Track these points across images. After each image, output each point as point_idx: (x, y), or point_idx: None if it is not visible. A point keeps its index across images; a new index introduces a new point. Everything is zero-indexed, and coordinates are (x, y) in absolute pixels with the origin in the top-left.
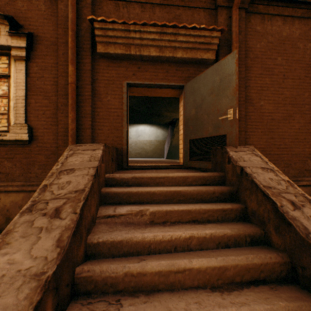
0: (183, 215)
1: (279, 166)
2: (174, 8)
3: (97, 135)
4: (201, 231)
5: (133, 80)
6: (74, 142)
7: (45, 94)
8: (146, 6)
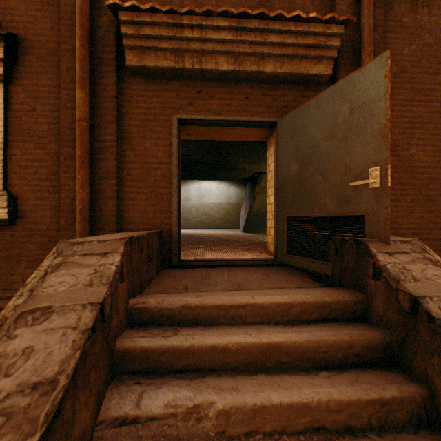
0: (292, 415)
1: None
2: None
3: (127, 209)
4: None
5: (189, 113)
6: (85, 222)
7: (39, 138)
8: None
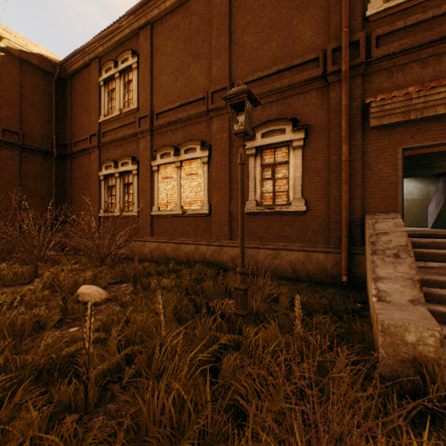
0: None
1: None
2: None
3: (366, 204)
4: None
5: (409, 144)
6: (347, 211)
7: (317, 171)
8: (428, 60)
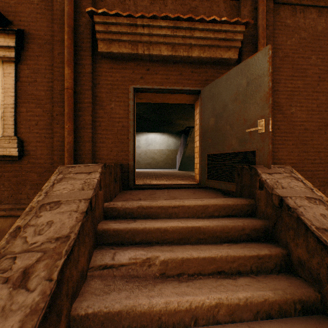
0: (205, 264)
1: (314, 185)
2: None
3: (98, 149)
4: (232, 294)
5: (141, 84)
6: (71, 158)
7: (38, 101)
8: None
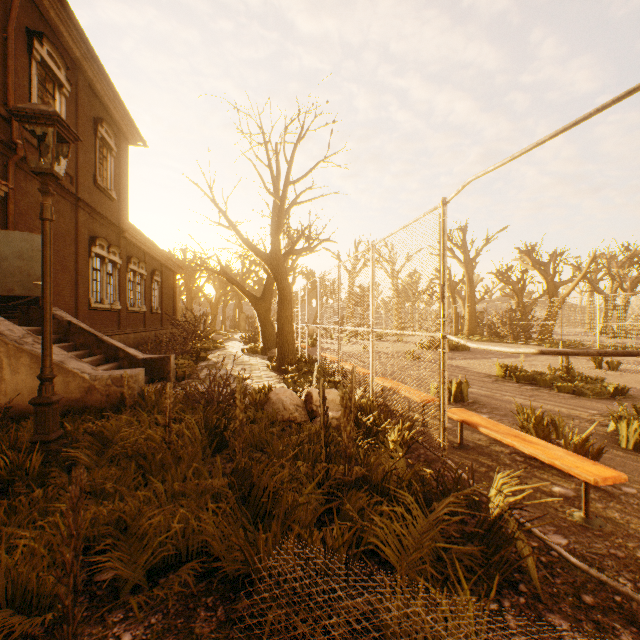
0: None
1: None
2: None
3: None
4: (74, 353)
5: None
6: None
7: None
8: None
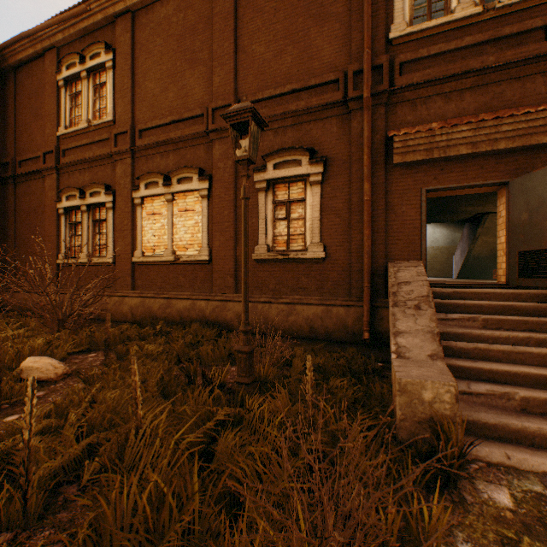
0: (518, 324)
1: None
2: (492, 86)
3: (389, 251)
4: (540, 335)
5: (433, 185)
6: (369, 258)
7: (337, 212)
8: (451, 95)
